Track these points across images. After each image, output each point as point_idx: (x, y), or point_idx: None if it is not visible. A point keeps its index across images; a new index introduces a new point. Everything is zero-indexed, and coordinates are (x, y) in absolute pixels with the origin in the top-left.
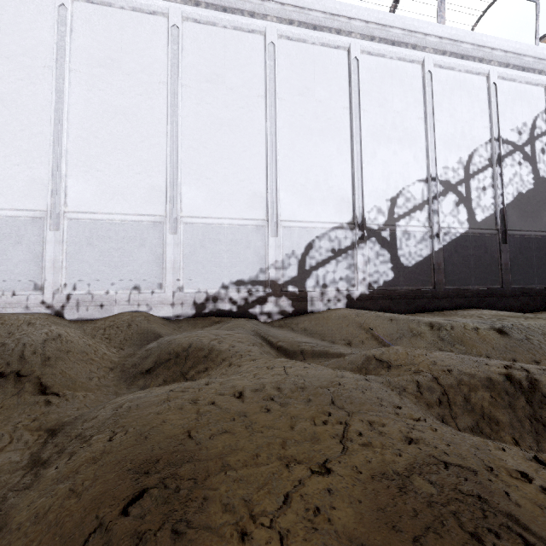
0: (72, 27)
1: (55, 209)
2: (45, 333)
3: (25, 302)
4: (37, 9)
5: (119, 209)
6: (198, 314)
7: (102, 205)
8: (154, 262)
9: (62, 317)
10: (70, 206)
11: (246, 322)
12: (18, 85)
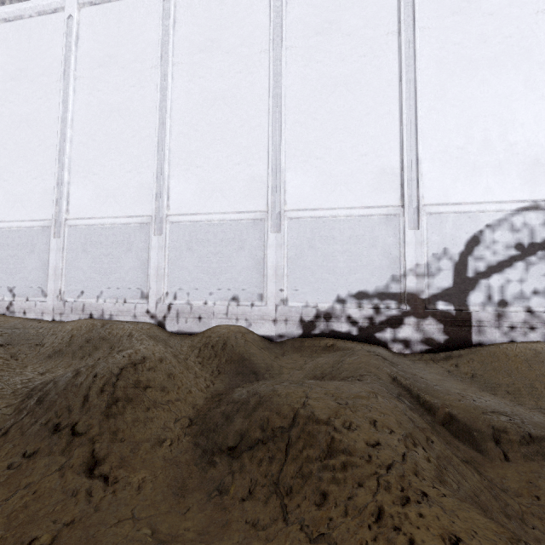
0: (175, 18)
1: (159, 213)
2: (128, 358)
3: (133, 310)
4: (146, 11)
5: (218, 207)
6: (305, 335)
7: (201, 204)
8: (254, 268)
9: (164, 328)
10: (172, 208)
11: (378, 364)
12: (130, 92)
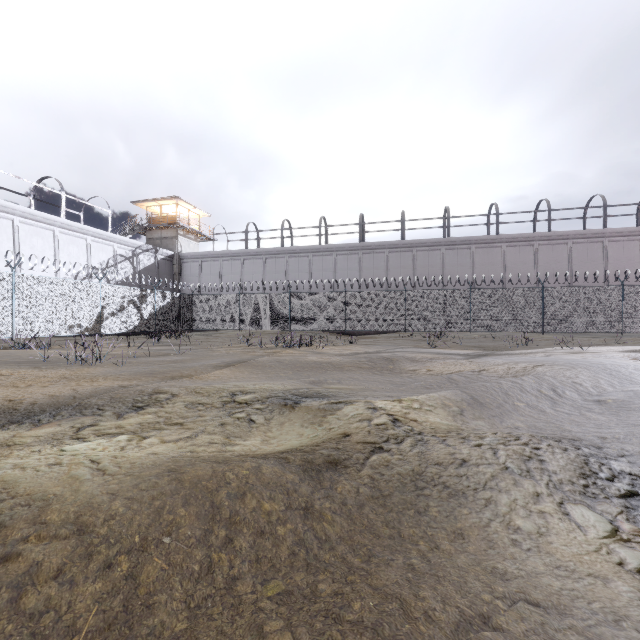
0: None
1: None
2: None
3: None
4: None
5: None
6: None
7: None
8: None
9: None
10: None
11: None
12: None
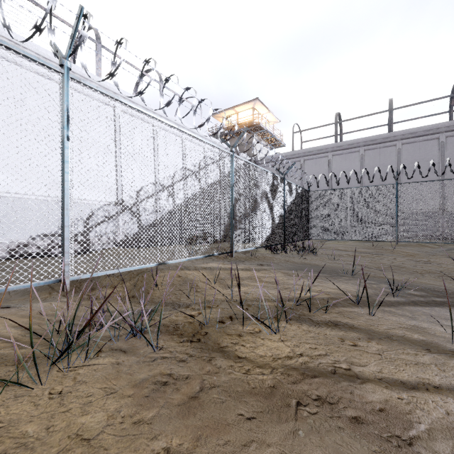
0: None
1: None
2: None
3: None
4: None
5: None
6: (11, 256)
7: None
8: None
9: None
10: None
11: None
12: None
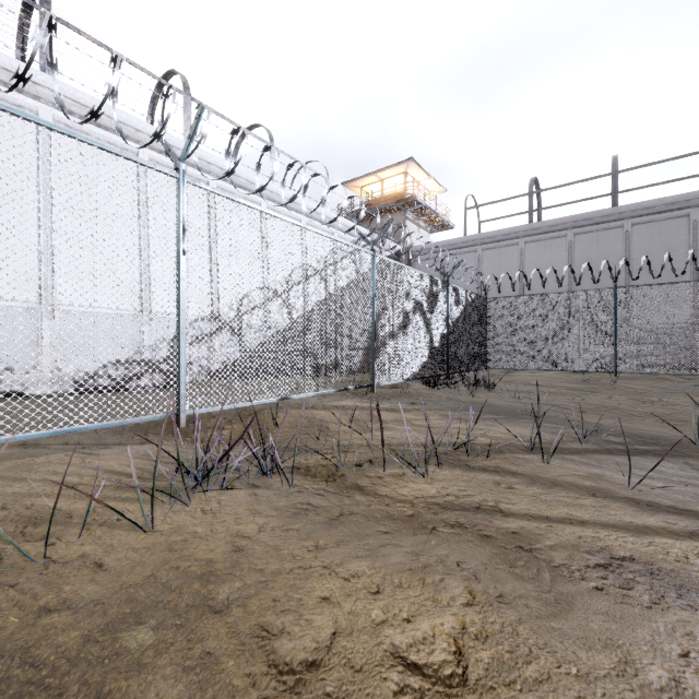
0: None
1: None
2: None
3: None
4: None
5: None
6: (78, 390)
7: None
8: (29, 345)
9: None
10: None
11: None
12: None
